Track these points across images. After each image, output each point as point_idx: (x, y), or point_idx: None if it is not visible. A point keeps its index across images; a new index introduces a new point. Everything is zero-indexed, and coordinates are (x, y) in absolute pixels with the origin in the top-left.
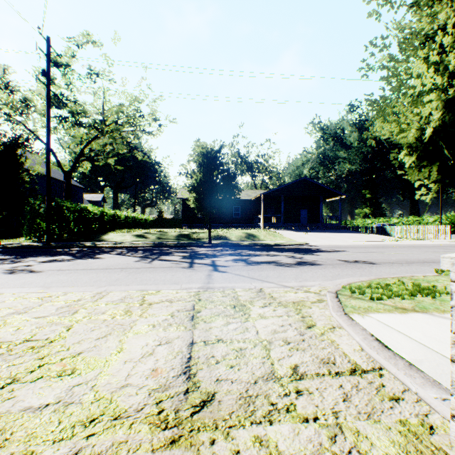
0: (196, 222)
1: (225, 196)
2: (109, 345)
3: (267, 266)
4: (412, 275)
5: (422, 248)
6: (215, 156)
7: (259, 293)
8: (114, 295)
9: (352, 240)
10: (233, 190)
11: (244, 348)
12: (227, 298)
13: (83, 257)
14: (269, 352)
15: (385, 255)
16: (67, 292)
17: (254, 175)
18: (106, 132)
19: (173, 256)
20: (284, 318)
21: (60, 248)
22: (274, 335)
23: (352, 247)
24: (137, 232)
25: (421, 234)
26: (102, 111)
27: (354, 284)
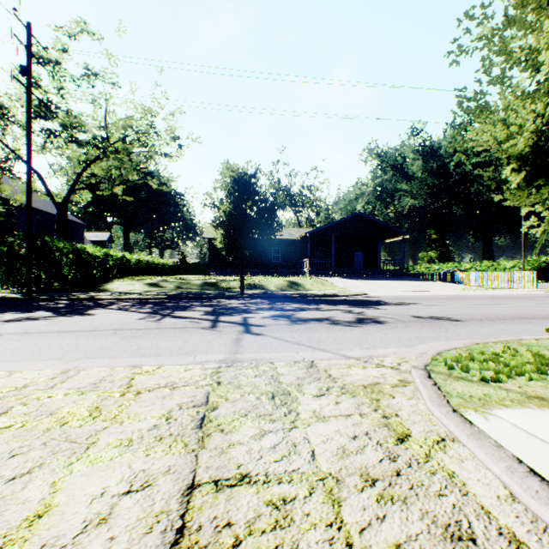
0: (226, 267)
1: (262, 234)
2: (26, 497)
3: (318, 325)
4: (520, 338)
5: (508, 299)
6: (248, 182)
7: (310, 370)
8: (87, 376)
9: (420, 290)
10: (272, 226)
11: (291, 499)
12: (262, 379)
13: (68, 314)
14: (340, 508)
15: (467, 309)
16: (15, 371)
17: (298, 211)
18: (111, 152)
19: (191, 311)
20: (354, 419)
21: (43, 301)
22: (344, 462)
23: (421, 298)
24: (151, 279)
25: (501, 282)
26: (105, 125)
27: (449, 355)
